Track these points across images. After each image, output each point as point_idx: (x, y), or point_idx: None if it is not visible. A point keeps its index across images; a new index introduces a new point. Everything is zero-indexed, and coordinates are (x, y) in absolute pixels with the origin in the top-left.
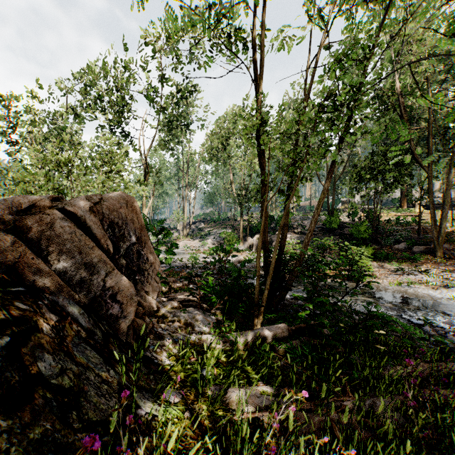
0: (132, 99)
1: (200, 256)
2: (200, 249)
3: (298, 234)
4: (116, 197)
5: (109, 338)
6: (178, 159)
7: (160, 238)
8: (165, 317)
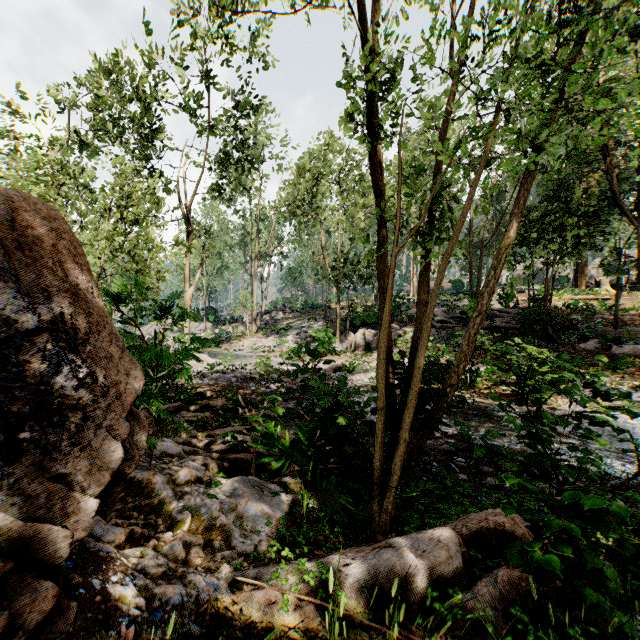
0: (163, 110)
1: (274, 361)
2: (276, 351)
3: None
4: None
5: None
6: (243, 217)
7: (217, 334)
8: (165, 508)
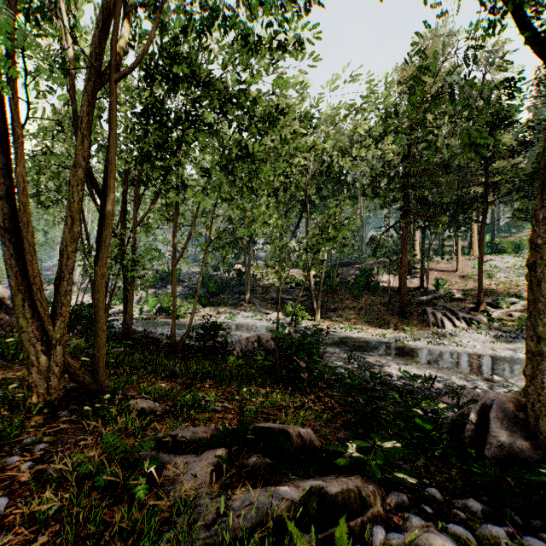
0: None
1: None
2: None
3: (184, 287)
4: (2, 289)
5: (3, 328)
6: None
7: None
8: None
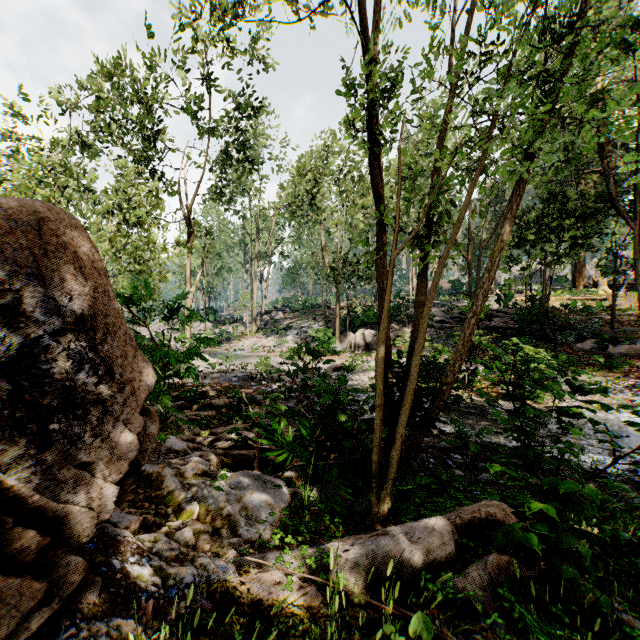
0: (165, 112)
1: (274, 361)
2: (276, 351)
3: None
4: (4, 204)
5: None
6: (244, 218)
7: (217, 334)
8: (174, 499)
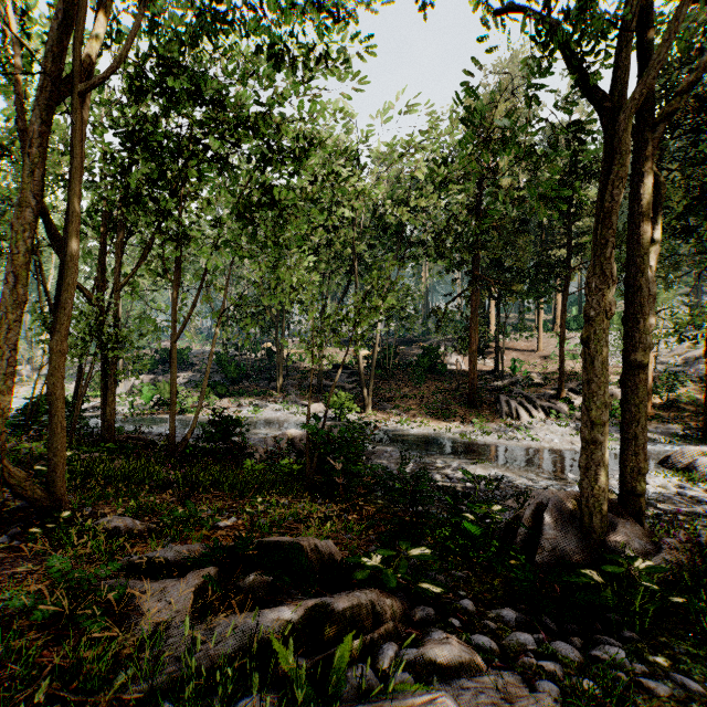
0: None
1: None
2: None
3: (194, 372)
4: None
5: None
6: None
7: None
8: None
